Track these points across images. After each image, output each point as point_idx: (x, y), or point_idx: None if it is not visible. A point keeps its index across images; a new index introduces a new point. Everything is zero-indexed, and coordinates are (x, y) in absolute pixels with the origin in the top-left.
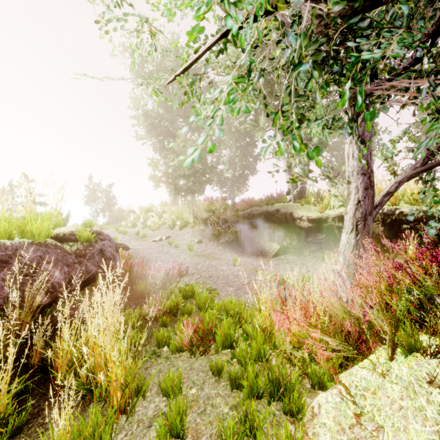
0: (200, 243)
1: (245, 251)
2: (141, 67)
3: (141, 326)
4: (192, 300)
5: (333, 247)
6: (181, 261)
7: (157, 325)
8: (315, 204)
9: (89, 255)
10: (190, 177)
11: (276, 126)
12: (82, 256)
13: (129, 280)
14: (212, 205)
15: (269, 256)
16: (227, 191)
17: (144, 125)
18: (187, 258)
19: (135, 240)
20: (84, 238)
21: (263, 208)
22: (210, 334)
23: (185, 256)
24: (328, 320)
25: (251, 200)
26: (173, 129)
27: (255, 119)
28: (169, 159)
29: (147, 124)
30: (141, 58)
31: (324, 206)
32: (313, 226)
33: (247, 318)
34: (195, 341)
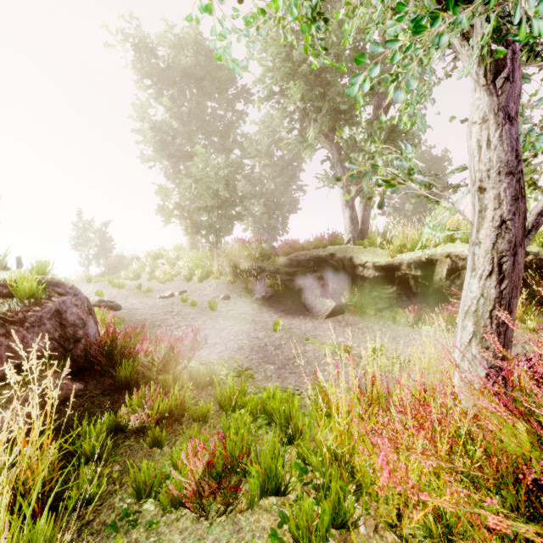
0: (227, 299)
1: (288, 310)
2: (148, 62)
3: (111, 451)
4: (211, 390)
5: (407, 304)
6: (199, 326)
7: (144, 443)
8: (383, 246)
9: (32, 320)
10: (213, 209)
11: (329, 143)
12: (18, 323)
13: (107, 360)
14: (243, 250)
15: (321, 317)
16: (263, 233)
17: (151, 142)
18: (207, 321)
19: (135, 296)
20: (24, 292)
21: (312, 252)
22: (238, 465)
23: (205, 318)
24: (481, 451)
25: (296, 241)
26: (191, 148)
27: (301, 135)
28: (184, 184)
29: (156, 141)
30: (146, 49)
31: (396, 248)
32: (381, 275)
33: (303, 428)
34: (207, 492)
